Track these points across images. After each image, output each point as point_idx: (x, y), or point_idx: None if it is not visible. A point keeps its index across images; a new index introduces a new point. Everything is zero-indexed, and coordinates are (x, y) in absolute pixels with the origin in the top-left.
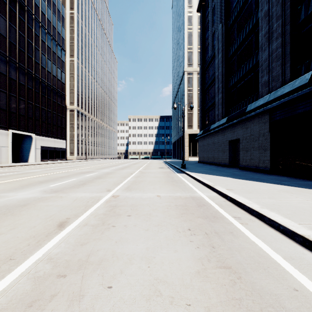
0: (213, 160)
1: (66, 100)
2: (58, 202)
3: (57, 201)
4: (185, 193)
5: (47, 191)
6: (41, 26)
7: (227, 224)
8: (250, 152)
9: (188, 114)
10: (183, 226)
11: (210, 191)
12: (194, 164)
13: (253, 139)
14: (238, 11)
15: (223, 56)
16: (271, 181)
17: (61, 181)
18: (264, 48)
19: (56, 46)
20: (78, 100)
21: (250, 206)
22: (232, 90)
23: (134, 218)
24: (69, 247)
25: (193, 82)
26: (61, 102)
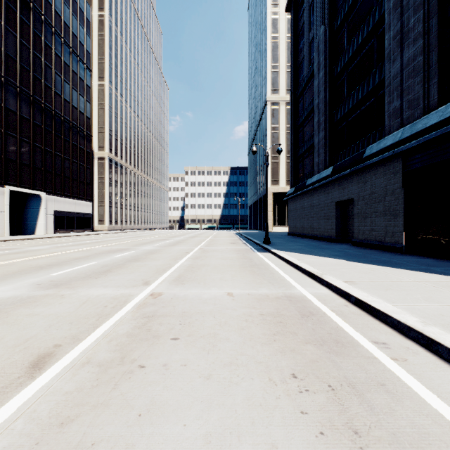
0: (310, 231)
1: (93, 143)
2: (52, 306)
3: (52, 304)
4: (275, 288)
5: (42, 285)
6: (54, 32)
7: (367, 359)
8: (370, 219)
9: (273, 164)
10: (281, 368)
11: (316, 284)
12: (282, 237)
13: (375, 199)
14: (350, 5)
15: (326, 75)
16: (412, 266)
17: (73, 266)
18: (394, 57)
19: (78, 62)
20: (110, 143)
21: (402, 319)
22: (340, 126)
23: (184, 345)
24: (30, 434)
25: (280, 116)
26: (84, 146)
